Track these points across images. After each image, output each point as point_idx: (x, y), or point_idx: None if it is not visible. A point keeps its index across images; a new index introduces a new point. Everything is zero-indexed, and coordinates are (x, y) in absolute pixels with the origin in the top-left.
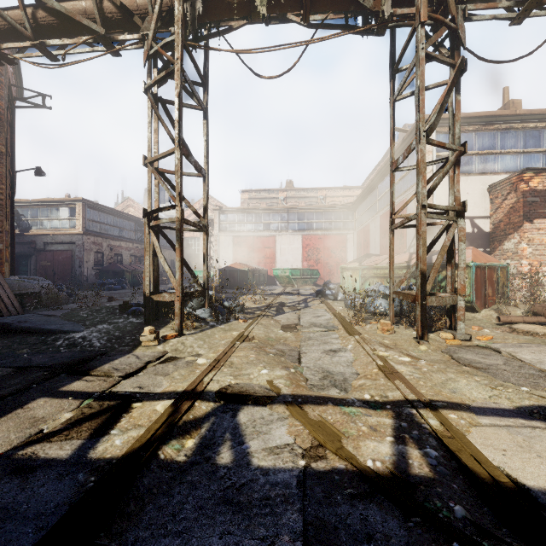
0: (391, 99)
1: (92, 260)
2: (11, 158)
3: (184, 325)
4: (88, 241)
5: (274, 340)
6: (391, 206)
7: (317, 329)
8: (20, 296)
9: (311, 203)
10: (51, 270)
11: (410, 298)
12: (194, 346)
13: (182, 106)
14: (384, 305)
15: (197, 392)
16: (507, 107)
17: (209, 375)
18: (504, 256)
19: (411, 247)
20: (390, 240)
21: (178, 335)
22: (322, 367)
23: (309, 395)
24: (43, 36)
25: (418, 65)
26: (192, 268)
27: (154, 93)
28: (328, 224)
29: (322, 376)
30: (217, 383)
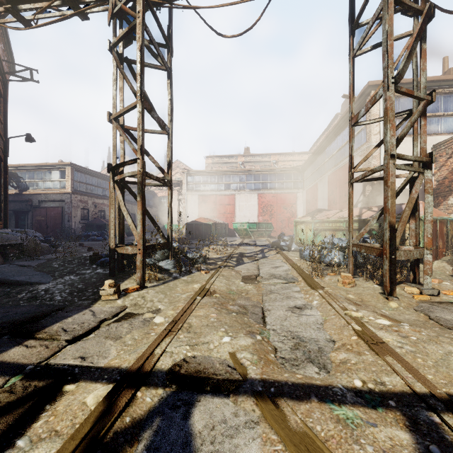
0: (350, 54)
1: (79, 215)
2: (4, 125)
3: (147, 277)
4: (75, 199)
5: (235, 294)
6: (350, 160)
7: (278, 281)
8: (4, 247)
9: (265, 167)
10: (45, 223)
11: (375, 251)
12: (154, 301)
13: (147, 66)
14: (338, 257)
15: (143, 373)
16: (447, 74)
17: (162, 344)
18: (449, 210)
19: (359, 203)
20: (349, 193)
21: (140, 288)
22: (291, 330)
23: (283, 381)
24: (16, 1)
25: (386, 8)
26: (164, 222)
27: (120, 53)
28: (280, 184)
29: (292, 344)
30: (169, 357)
